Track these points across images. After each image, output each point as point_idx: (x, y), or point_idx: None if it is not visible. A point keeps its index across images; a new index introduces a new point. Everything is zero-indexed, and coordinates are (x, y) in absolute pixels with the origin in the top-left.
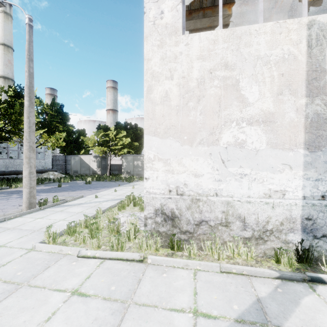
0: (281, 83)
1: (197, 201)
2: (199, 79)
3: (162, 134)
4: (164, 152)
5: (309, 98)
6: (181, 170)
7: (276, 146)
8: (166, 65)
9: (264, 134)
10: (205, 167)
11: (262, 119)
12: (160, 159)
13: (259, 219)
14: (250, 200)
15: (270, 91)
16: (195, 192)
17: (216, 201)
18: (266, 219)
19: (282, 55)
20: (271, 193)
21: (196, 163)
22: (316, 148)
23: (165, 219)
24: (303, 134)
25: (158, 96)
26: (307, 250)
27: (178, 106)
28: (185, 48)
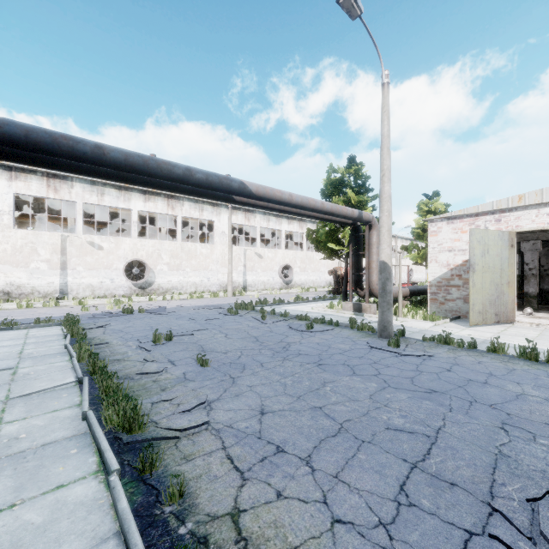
0: (53, 251)
1: (20, 287)
2: (21, 246)
3: (3, 263)
4: (5, 270)
5: (62, 256)
6: (13, 276)
7: (51, 269)
8: (5, 238)
9: (47, 265)
10: (24, 275)
11: (46, 261)
12: (2, 272)
13: (45, 291)
14: (42, 285)
15: (49, 253)
16: (20, 284)
17: (28, 286)
18: (48, 291)
19: (53, 243)
20: (49, 283)
21: (20, 274)
22: (64, 270)
23: (5, 294)
24: (60, 266)
25: (1, 249)
26: (61, 298)
27: (11, 254)
28: (15, 234)
